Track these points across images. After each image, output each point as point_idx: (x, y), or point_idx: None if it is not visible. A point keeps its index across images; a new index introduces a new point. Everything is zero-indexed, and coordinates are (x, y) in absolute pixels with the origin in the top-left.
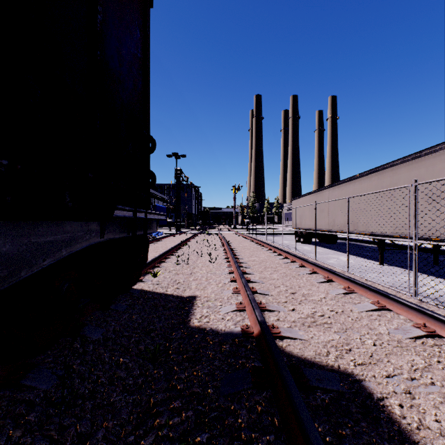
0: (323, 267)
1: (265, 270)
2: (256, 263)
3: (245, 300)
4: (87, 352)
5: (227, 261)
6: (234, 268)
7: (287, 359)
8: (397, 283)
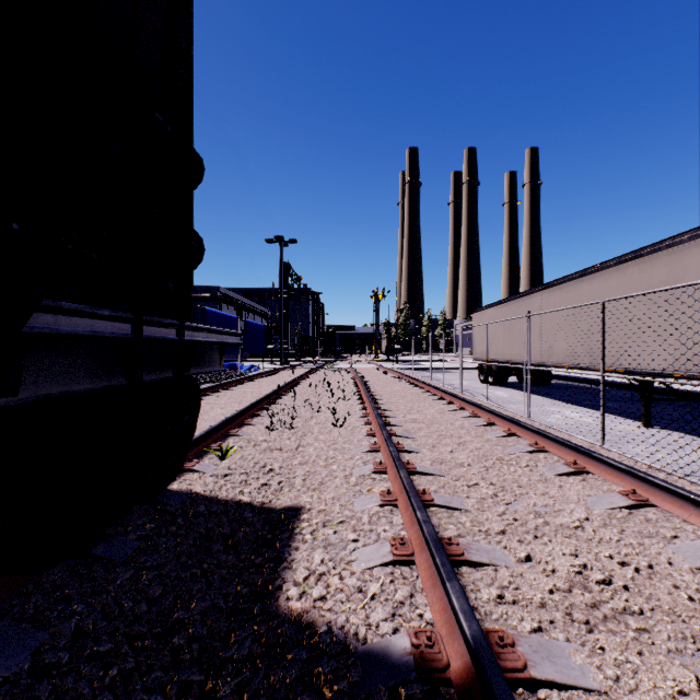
0: (560, 440)
1: (440, 443)
2: (420, 426)
3: (410, 531)
4: None
5: (365, 423)
6: (381, 440)
7: None
8: (696, 467)
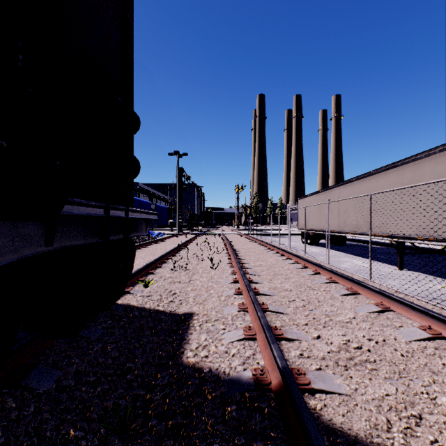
0: (344, 275)
1: (274, 278)
2: (263, 268)
3: (254, 323)
4: (22, 419)
5: (230, 267)
6: (239, 276)
7: (329, 441)
8: (426, 292)
